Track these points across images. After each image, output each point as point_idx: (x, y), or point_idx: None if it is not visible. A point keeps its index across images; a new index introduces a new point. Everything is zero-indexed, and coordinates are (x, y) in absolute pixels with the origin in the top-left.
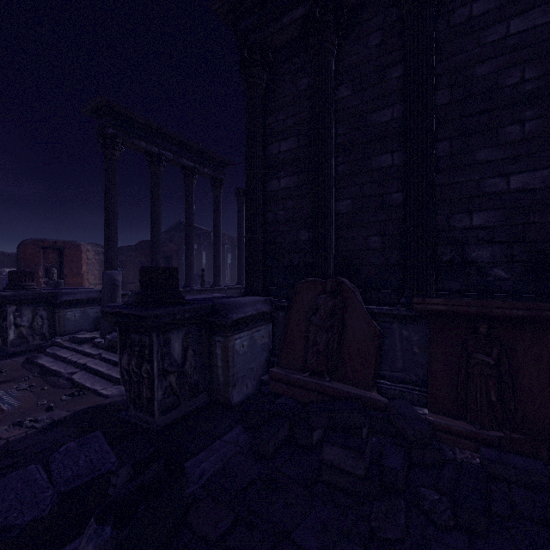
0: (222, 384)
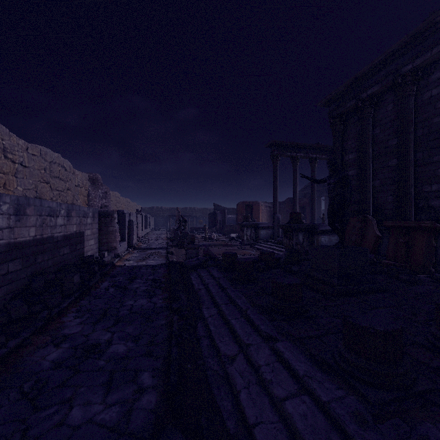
0: None
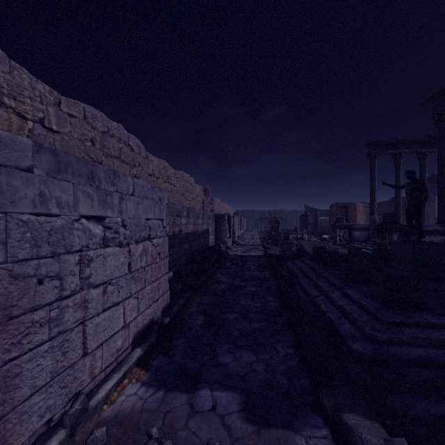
0: None
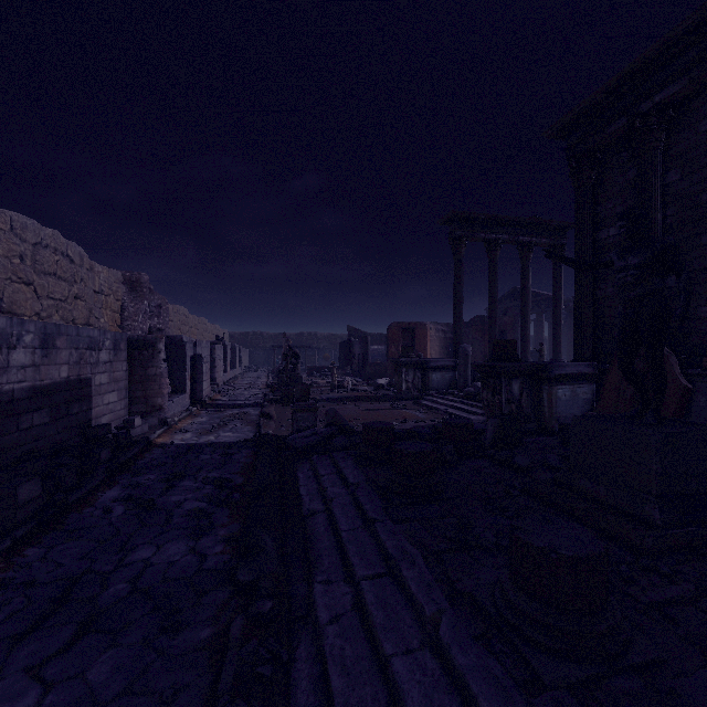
0: (547, 418)
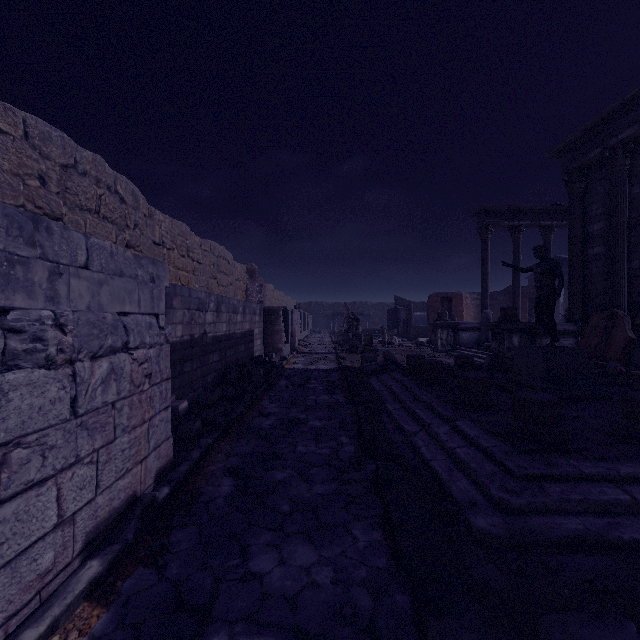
0: None
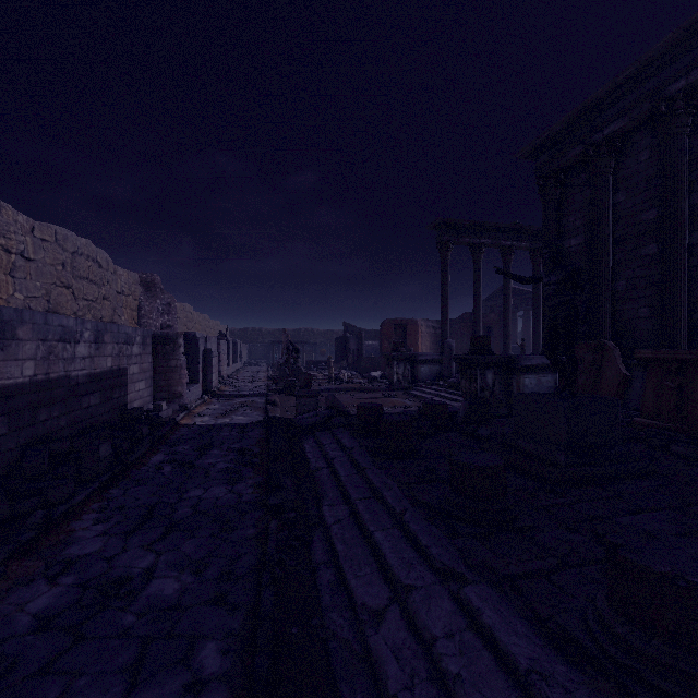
0: None
